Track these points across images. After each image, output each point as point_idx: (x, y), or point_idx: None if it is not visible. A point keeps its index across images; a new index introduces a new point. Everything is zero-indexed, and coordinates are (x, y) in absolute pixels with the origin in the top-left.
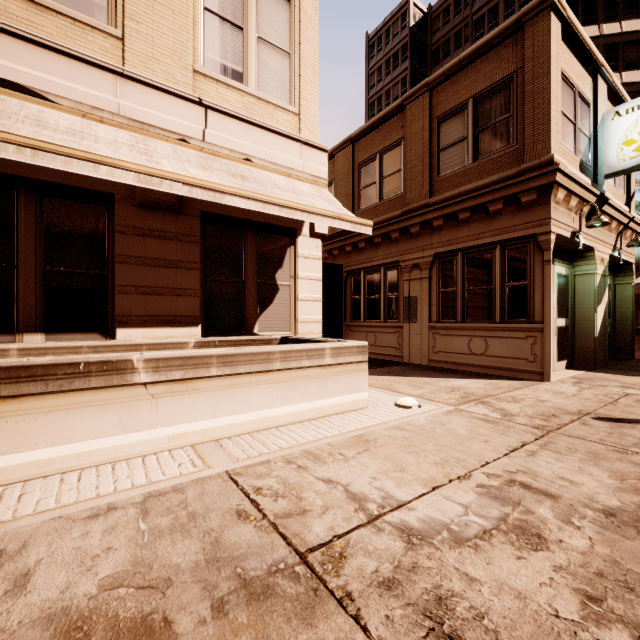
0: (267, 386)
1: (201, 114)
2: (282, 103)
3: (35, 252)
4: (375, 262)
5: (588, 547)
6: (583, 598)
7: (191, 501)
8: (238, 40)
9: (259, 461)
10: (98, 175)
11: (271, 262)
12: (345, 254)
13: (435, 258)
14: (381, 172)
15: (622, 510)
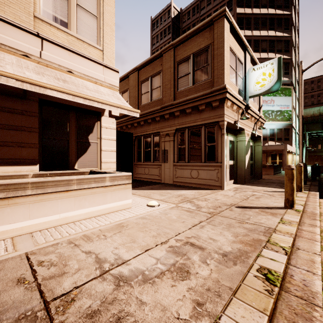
0: (67, 199)
1: (39, 42)
2: (92, 43)
3: None
4: (148, 132)
5: (208, 275)
6: (195, 305)
7: None
8: (64, 4)
9: (52, 244)
10: None
11: (85, 129)
12: (134, 127)
13: (176, 131)
14: (151, 86)
15: (231, 252)
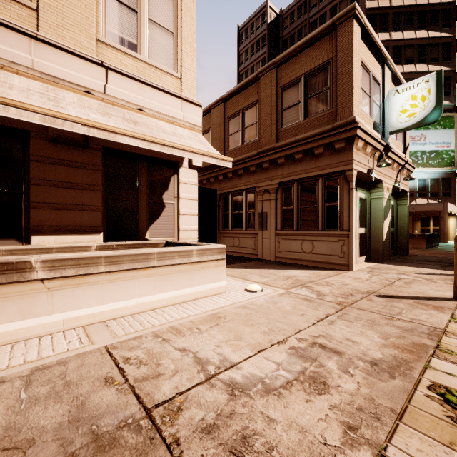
0: (146, 279)
1: (102, 73)
2: (167, 69)
3: None
4: (239, 187)
5: (356, 389)
6: (345, 428)
7: (70, 372)
8: (133, 20)
9: (133, 337)
10: (8, 115)
11: (159, 186)
12: (218, 181)
13: (279, 185)
14: (243, 123)
15: (383, 360)
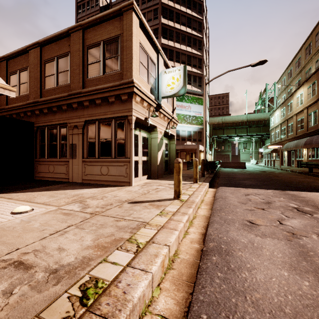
0: None
1: None
2: None
3: None
4: (54, 122)
5: None
6: None
7: None
8: None
9: None
10: None
11: None
12: (35, 115)
13: (86, 123)
14: (57, 69)
15: (68, 265)
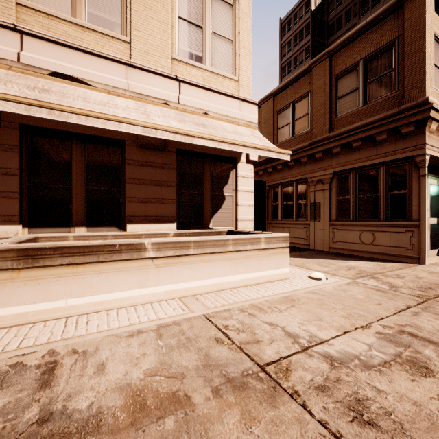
0: (224, 262)
1: (177, 86)
2: (227, 74)
3: (81, 178)
4: (289, 179)
5: None
6: None
7: (186, 331)
8: (199, 35)
9: (223, 309)
10: (121, 129)
11: (220, 180)
12: (267, 174)
13: (334, 175)
14: (293, 116)
15: None
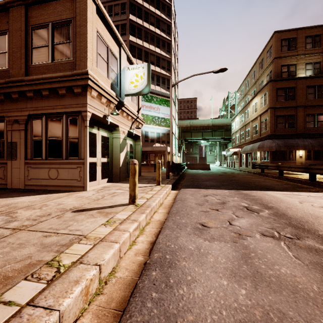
0: None
1: None
2: None
3: None
4: None
5: None
6: None
7: None
8: None
9: None
10: None
11: None
12: None
13: (30, 117)
14: None
15: None
